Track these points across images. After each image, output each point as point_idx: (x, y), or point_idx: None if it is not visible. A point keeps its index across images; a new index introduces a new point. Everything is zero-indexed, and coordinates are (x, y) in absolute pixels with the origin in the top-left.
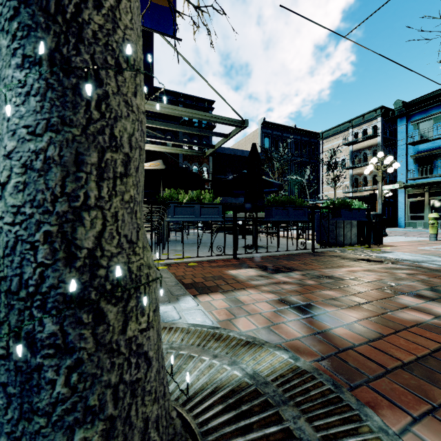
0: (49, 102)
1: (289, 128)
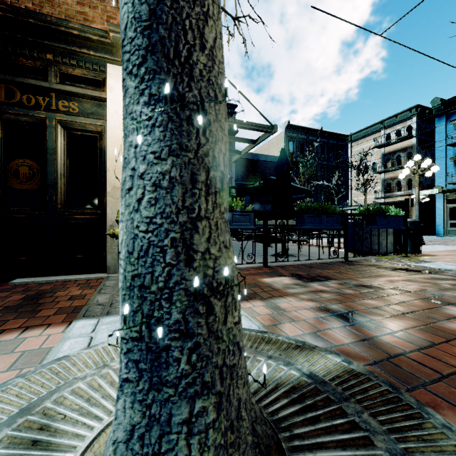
0: (169, 131)
1: (315, 131)
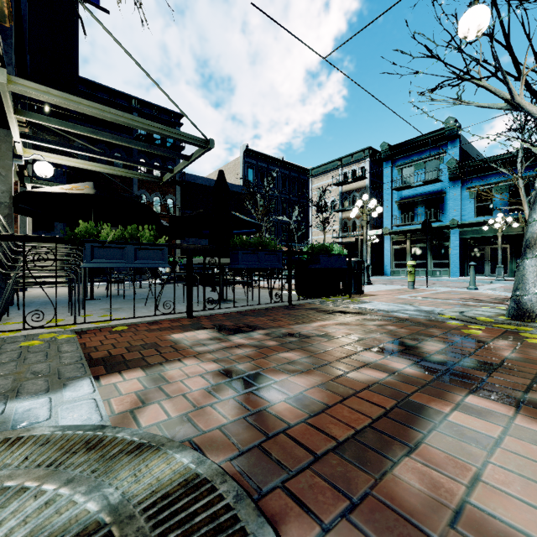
0: None
1: (276, 160)
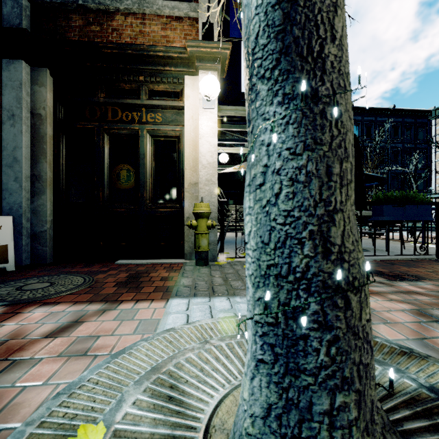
0: (303, 127)
1: (386, 110)
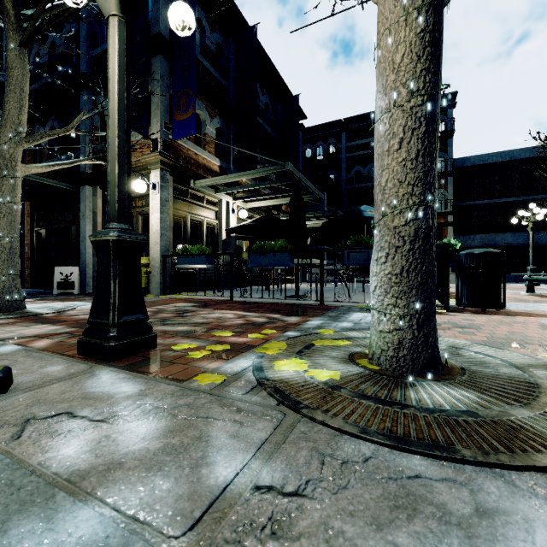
0: None
1: None
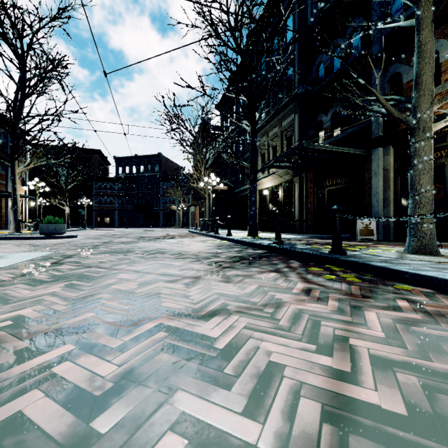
0: (412, 200)
1: None
